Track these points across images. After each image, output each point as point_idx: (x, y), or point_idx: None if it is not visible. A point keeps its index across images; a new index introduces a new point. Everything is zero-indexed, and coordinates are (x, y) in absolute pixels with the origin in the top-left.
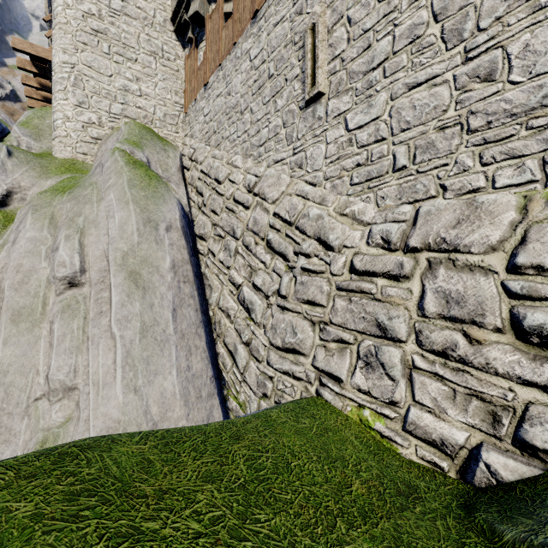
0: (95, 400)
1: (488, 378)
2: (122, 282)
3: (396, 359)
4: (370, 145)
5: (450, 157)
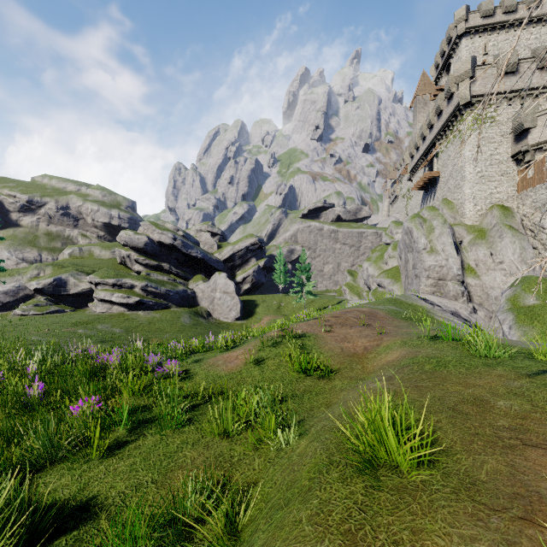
0: None
1: None
2: (519, 262)
3: None
4: None
5: None
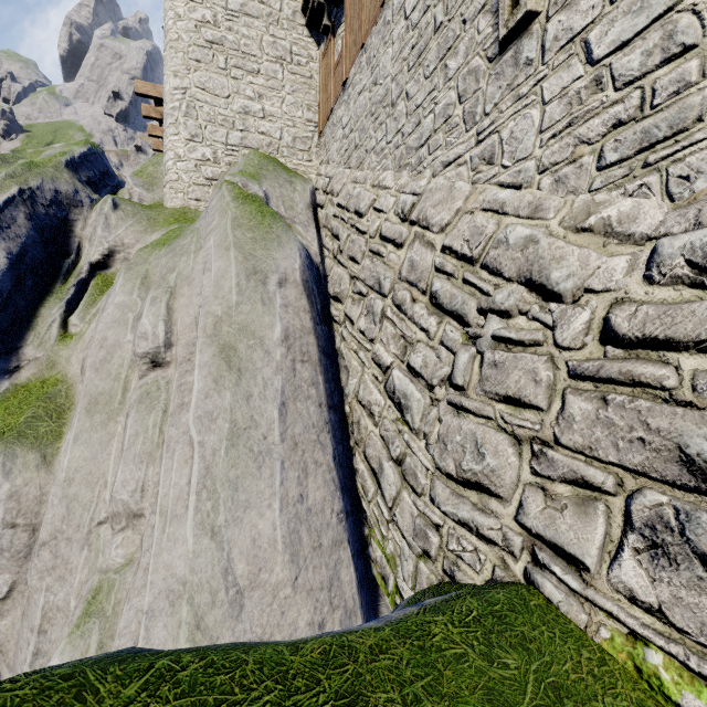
0: (159, 539)
1: None
2: (209, 360)
3: None
4: (649, 75)
5: None
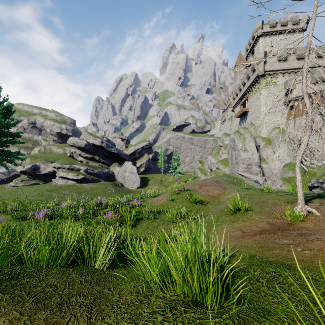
0: None
1: None
2: (287, 156)
3: (324, 162)
4: (324, 139)
5: None
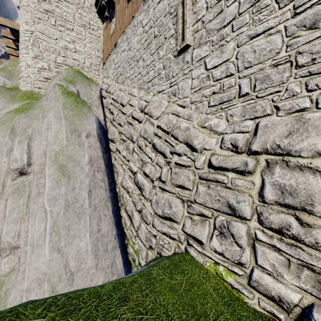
0: (30, 257)
1: (317, 254)
2: (53, 172)
3: (243, 232)
4: (222, 79)
5: (282, 85)
